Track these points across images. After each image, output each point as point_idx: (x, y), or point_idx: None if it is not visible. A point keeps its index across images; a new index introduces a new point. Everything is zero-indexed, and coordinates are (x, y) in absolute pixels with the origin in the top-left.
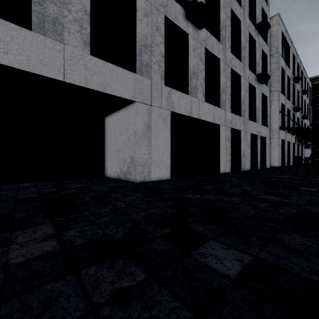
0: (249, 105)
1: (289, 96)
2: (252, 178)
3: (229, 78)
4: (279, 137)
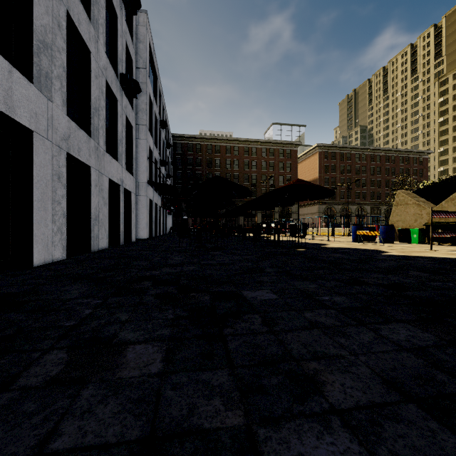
0: (106, 126)
1: (157, 142)
2: (127, 275)
3: (61, 27)
4: (148, 196)
